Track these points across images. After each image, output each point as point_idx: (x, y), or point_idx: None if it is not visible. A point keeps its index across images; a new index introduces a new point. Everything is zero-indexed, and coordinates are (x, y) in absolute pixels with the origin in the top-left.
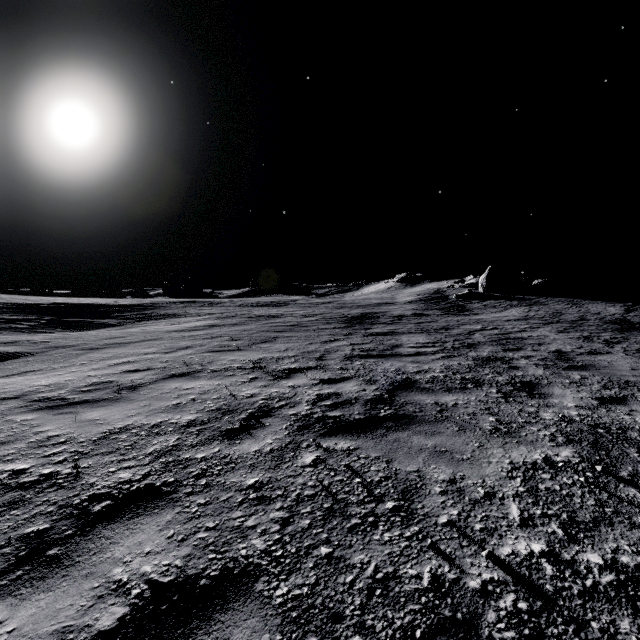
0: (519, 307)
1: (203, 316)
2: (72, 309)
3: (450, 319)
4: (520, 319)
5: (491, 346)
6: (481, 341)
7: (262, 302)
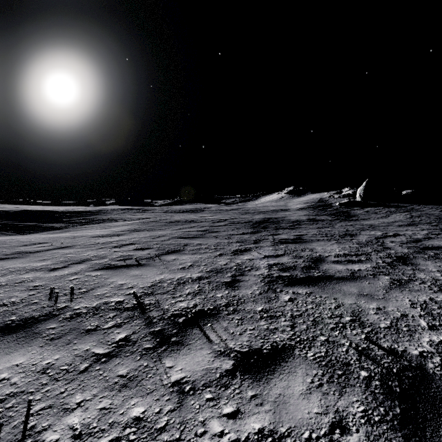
0: (399, 213)
1: (133, 221)
2: (32, 215)
3: (344, 224)
4: (410, 224)
5: (427, 261)
6: (406, 252)
7: (184, 209)
